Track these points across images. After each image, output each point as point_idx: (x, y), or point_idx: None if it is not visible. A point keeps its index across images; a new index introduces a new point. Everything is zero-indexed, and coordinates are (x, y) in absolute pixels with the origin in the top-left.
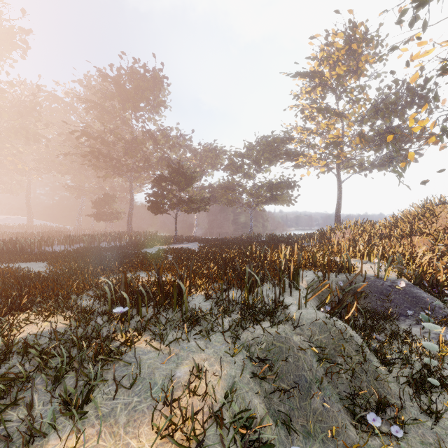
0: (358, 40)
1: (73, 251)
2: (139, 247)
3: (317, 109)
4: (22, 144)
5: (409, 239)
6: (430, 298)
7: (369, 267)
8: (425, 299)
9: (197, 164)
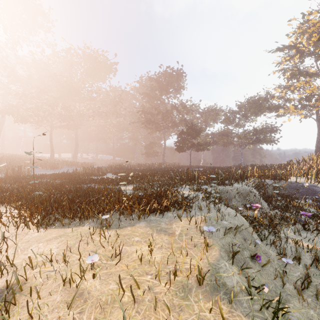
0: None
1: (146, 169)
2: (172, 169)
3: (291, 75)
4: (113, 119)
5: None
6: None
7: (302, 179)
8: (319, 192)
9: (203, 120)
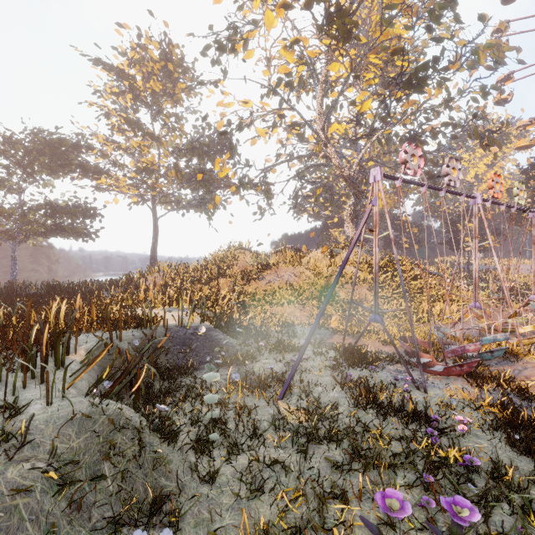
0: (175, 62)
1: None
2: None
3: (126, 120)
4: None
5: (216, 282)
6: (226, 338)
7: (176, 314)
8: (222, 340)
9: None
